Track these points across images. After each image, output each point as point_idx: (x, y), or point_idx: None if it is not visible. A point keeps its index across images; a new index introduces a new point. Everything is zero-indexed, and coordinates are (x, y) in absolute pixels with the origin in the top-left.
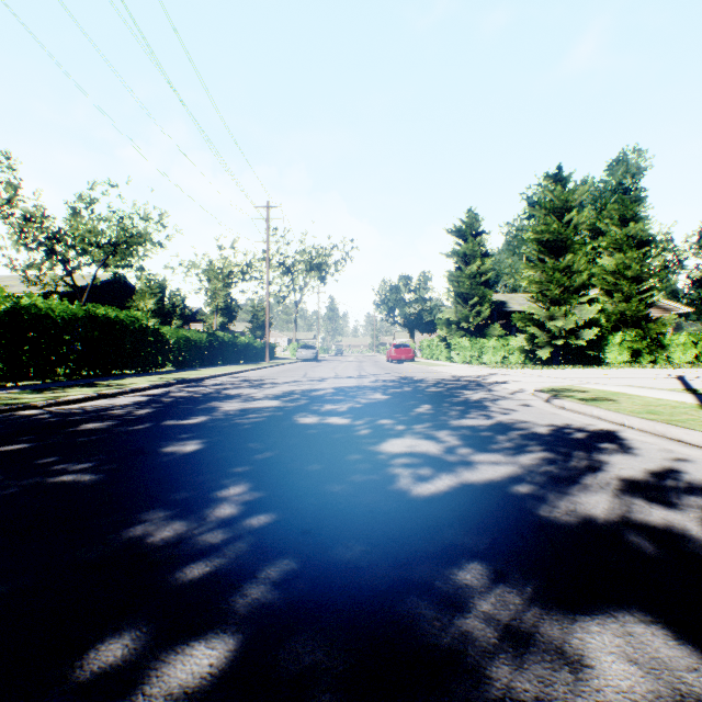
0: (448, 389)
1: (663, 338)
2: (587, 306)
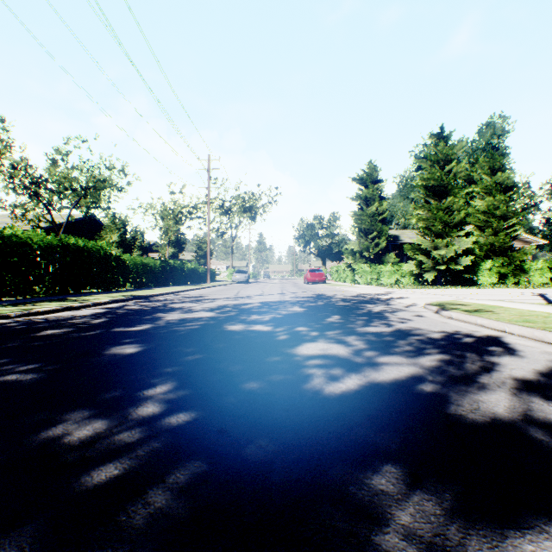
0: (353, 304)
1: (524, 264)
2: (464, 238)
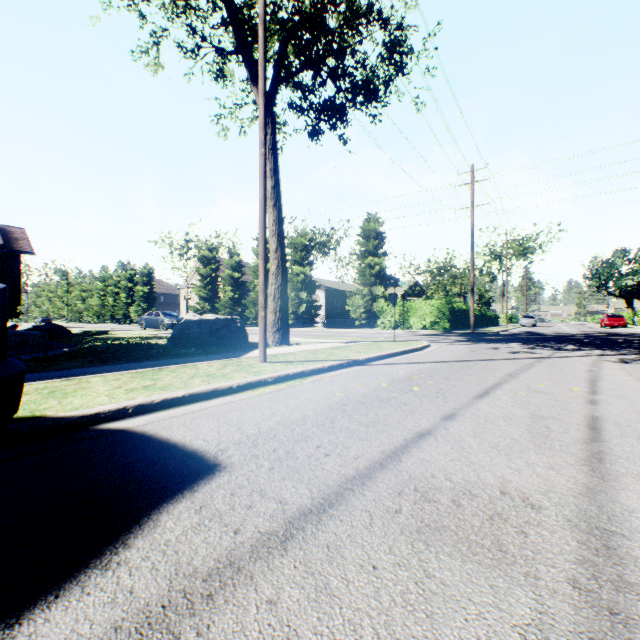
0: (634, 334)
1: None
2: None
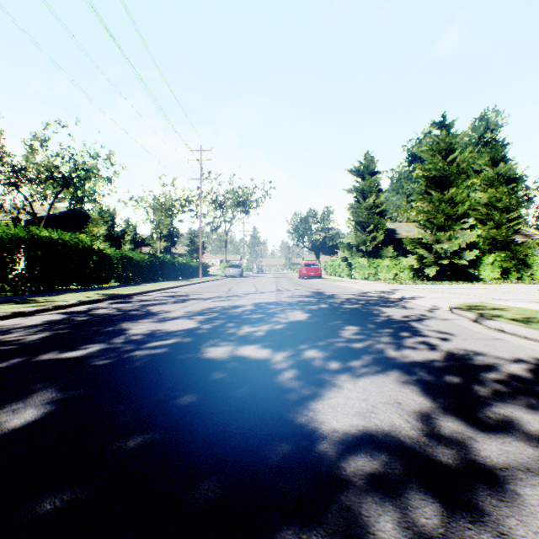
0: (363, 306)
1: (527, 258)
2: (468, 231)
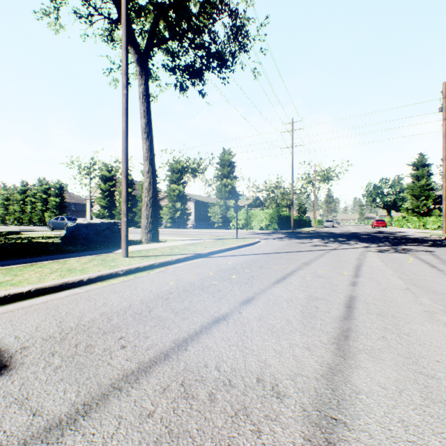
0: (390, 232)
1: None
2: None
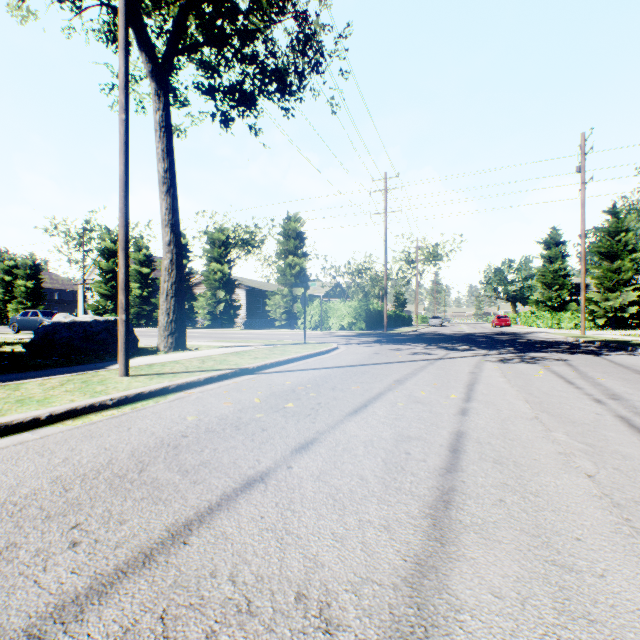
0: (515, 333)
1: None
2: (630, 293)
